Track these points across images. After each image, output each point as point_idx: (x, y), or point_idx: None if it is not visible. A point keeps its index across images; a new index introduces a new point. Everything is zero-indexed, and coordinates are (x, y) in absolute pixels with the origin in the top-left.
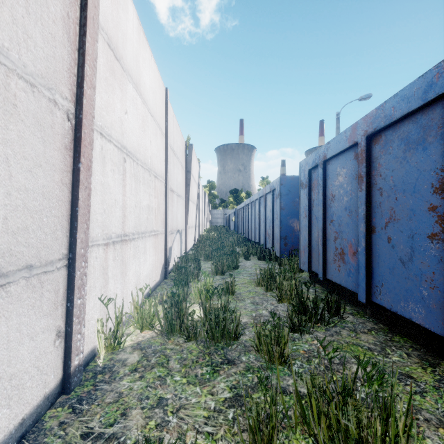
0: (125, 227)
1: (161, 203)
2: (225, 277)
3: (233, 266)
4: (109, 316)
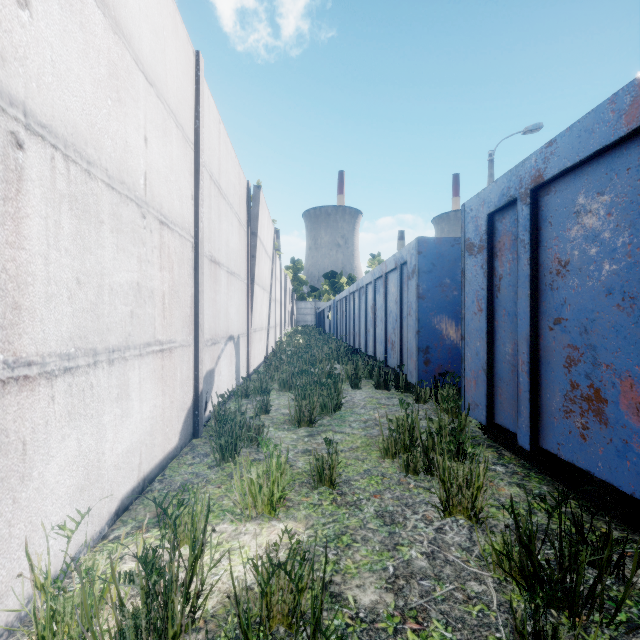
0: (22, 339)
1: (182, 283)
2: (315, 430)
3: (331, 405)
4: None
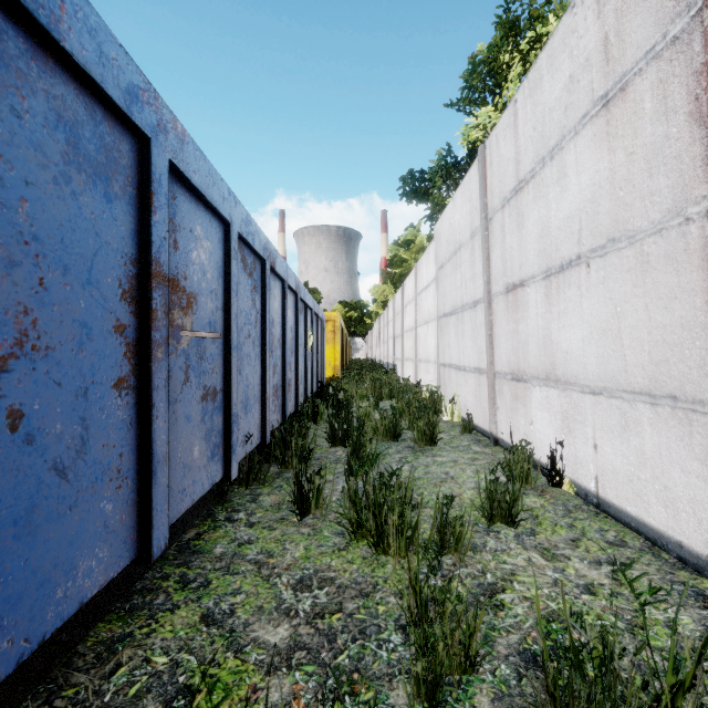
0: None
1: None
2: None
3: None
4: None
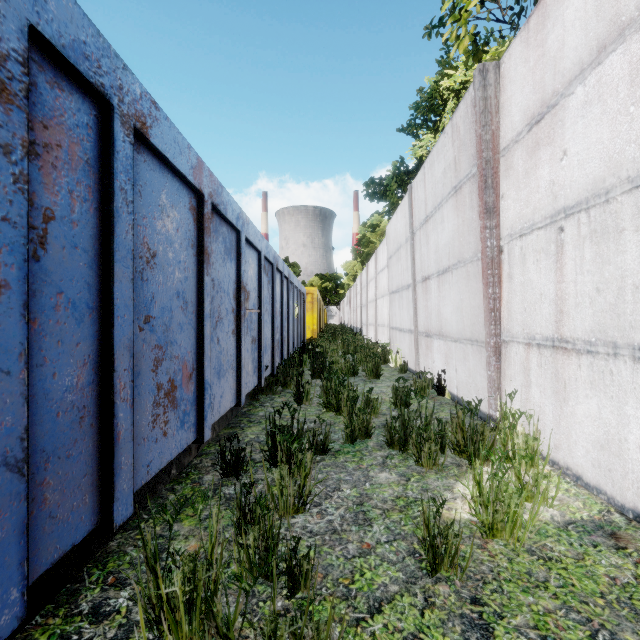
0: (565, 328)
1: None
2: None
3: None
4: (510, 410)
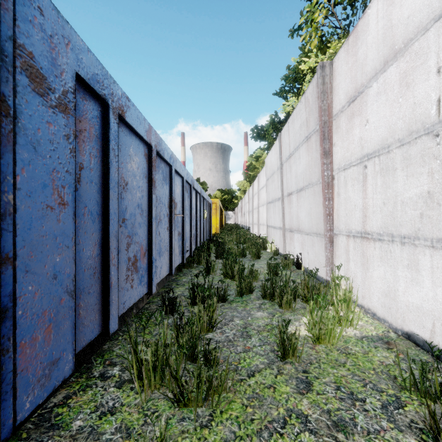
0: (367, 226)
1: None
2: None
3: None
4: (338, 276)
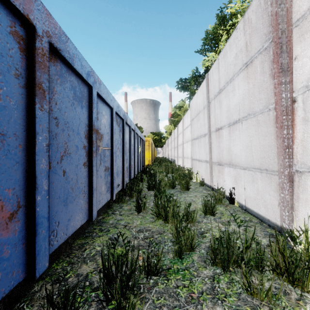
0: None
1: None
2: None
3: None
4: None
